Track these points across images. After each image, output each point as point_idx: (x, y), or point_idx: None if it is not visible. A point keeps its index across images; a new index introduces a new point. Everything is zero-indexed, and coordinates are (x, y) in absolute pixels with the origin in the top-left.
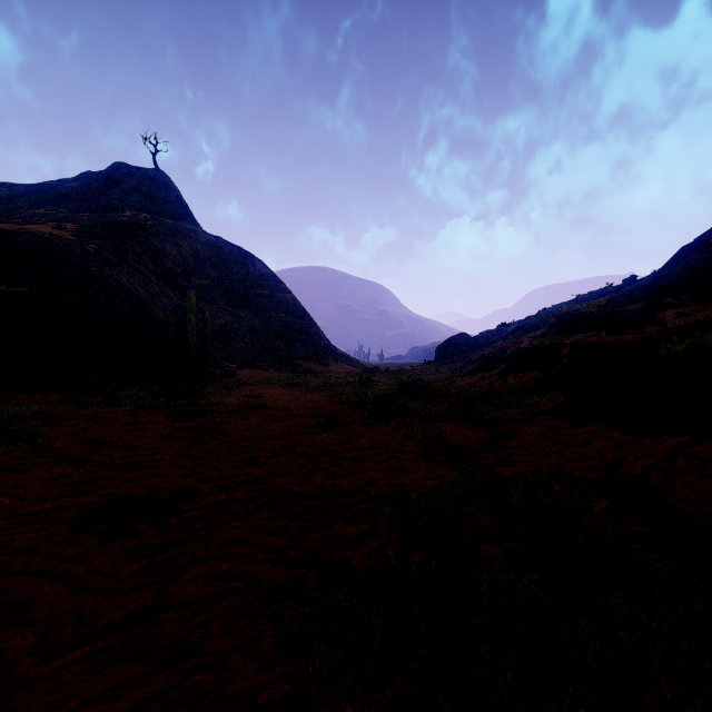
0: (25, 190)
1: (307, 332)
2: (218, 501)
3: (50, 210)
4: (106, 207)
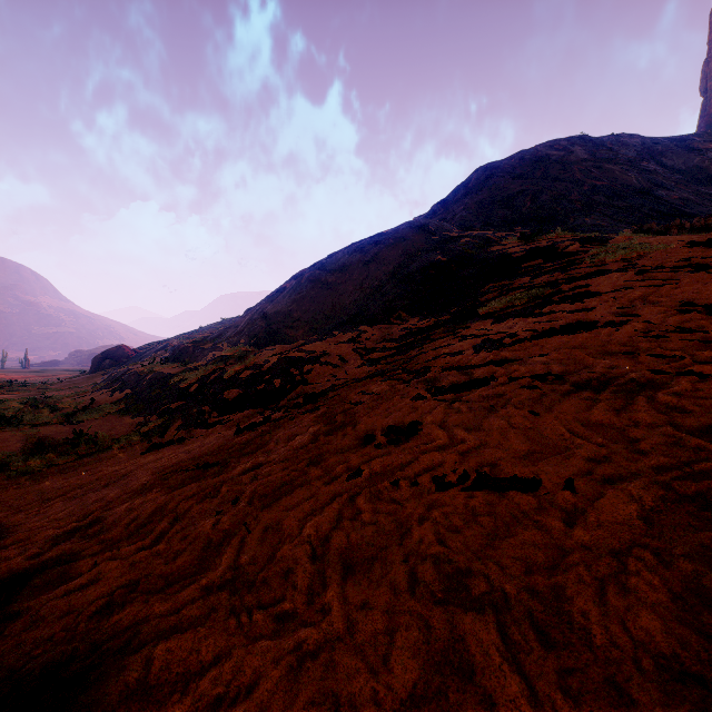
0: None
1: None
2: None
3: None
4: None
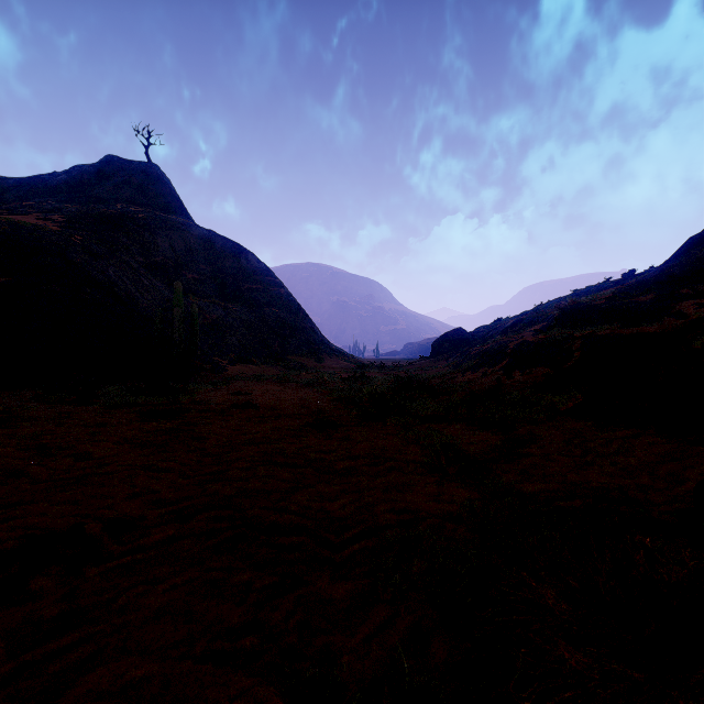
0: (14, 183)
1: (301, 327)
2: (165, 537)
3: (38, 202)
4: (96, 200)
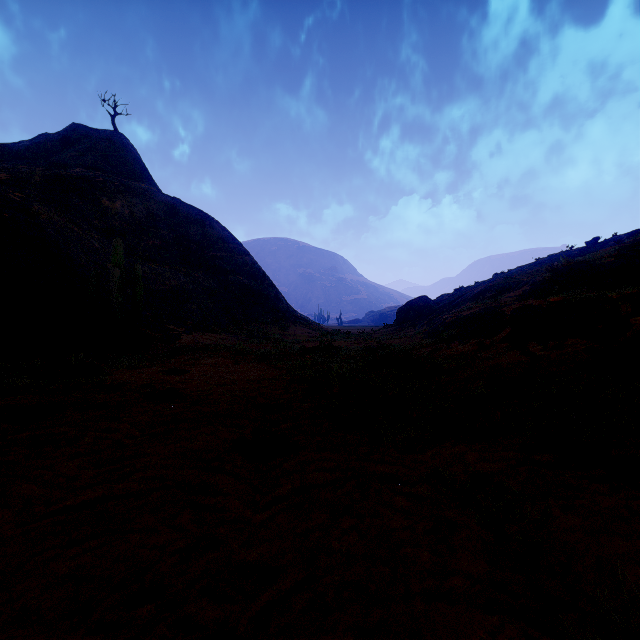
0: None
1: (266, 294)
2: None
3: None
4: (57, 165)
